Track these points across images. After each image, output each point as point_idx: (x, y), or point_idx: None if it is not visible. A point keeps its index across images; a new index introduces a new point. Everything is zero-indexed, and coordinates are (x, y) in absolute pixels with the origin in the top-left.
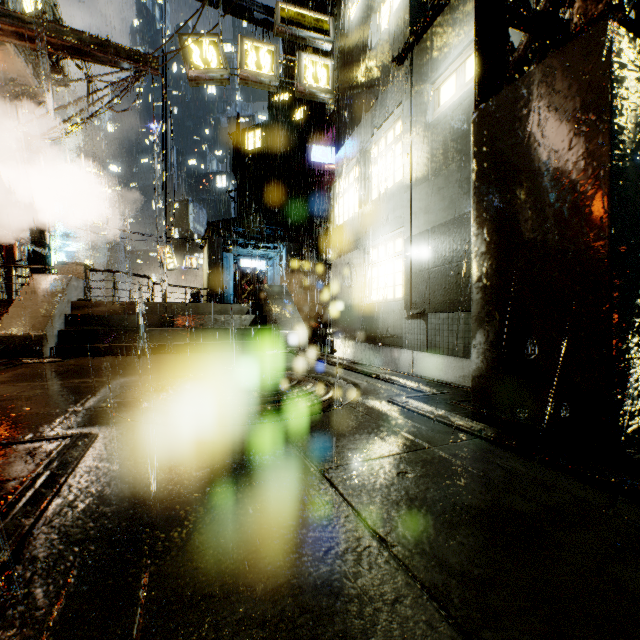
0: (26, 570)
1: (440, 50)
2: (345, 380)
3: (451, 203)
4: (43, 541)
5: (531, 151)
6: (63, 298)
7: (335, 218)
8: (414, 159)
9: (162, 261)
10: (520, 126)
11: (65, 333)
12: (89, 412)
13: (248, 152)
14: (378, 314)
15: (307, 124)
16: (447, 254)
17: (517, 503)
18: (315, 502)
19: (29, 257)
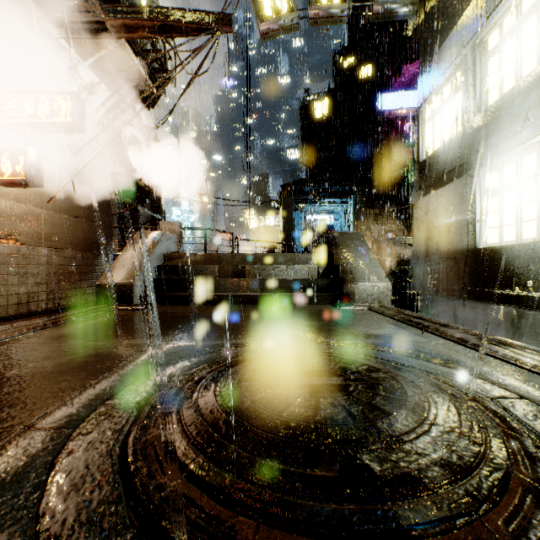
0: None
1: None
2: (530, 398)
3: None
4: None
5: None
6: (155, 250)
7: (420, 149)
8: None
9: (247, 222)
10: None
11: (155, 282)
12: (26, 448)
13: (317, 120)
14: (503, 262)
15: (373, 80)
16: None
17: None
18: None
19: (149, 221)
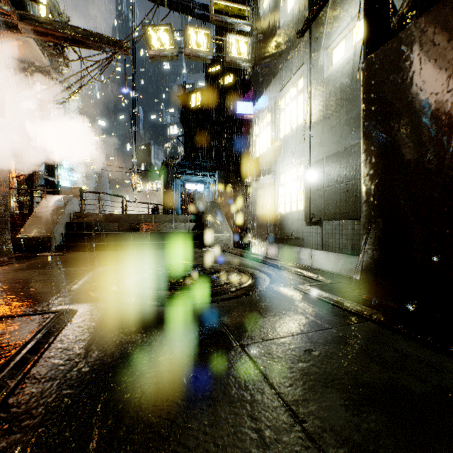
0: (2, 427)
1: (332, 23)
2: (260, 271)
3: (341, 138)
4: (21, 400)
5: (413, 89)
6: (64, 211)
7: (253, 152)
8: (312, 106)
9: (133, 186)
10: (403, 69)
11: (66, 235)
12: (74, 292)
13: (191, 108)
14: (285, 222)
15: (233, 87)
16: (338, 176)
17: (411, 383)
18: (237, 374)
19: (44, 184)
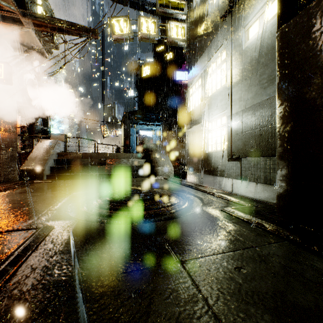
0: None
1: (249, 7)
2: (194, 196)
3: (256, 94)
4: None
5: (322, 49)
6: (53, 151)
7: (188, 107)
8: (233, 71)
9: (102, 132)
10: (314, 33)
11: (54, 168)
12: (54, 211)
13: (143, 77)
14: (212, 158)
15: (173, 61)
16: (253, 124)
17: None
18: (177, 291)
19: (41, 131)
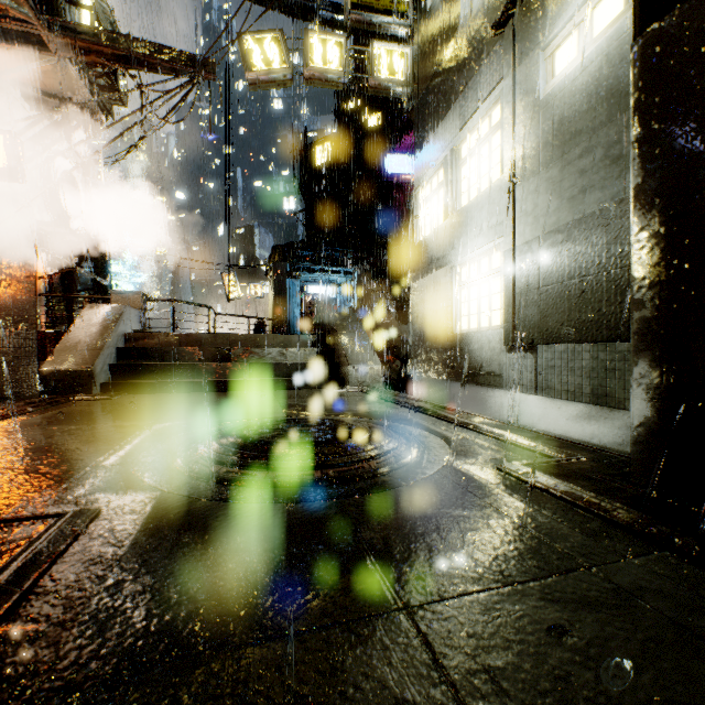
0: None
1: (555, 3)
2: (432, 432)
3: (571, 200)
4: None
5: None
6: (116, 329)
7: (414, 233)
8: (518, 149)
9: (226, 290)
10: None
11: (117, 367)
12: (107, 471)
13: (316, 168)
14: (469, 346)
15: (381, 132)
16: (565, 267)
17: None
18: (402, 700)
19: (90, 287)
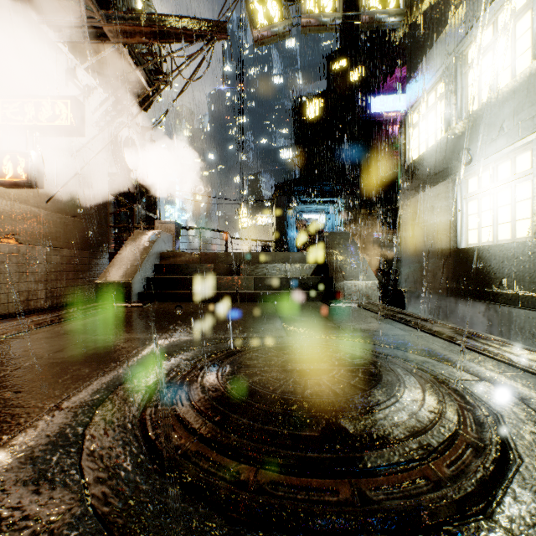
0: None
1: None
2: (488, 380)
3: None
4: None
5: None
6: (152, 250)
7: (407, 153)
8: None
9: (240, 220)
10: None
11: (152, 280)
12: (59, 421)
13: (309, 121)
14: (481, 261)
15: (364, 83)
16: None
17: None
18: None
19: (144, 220)
